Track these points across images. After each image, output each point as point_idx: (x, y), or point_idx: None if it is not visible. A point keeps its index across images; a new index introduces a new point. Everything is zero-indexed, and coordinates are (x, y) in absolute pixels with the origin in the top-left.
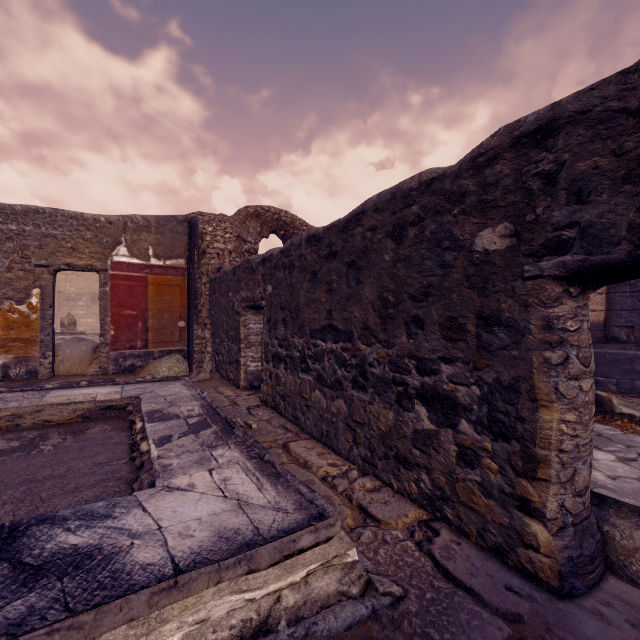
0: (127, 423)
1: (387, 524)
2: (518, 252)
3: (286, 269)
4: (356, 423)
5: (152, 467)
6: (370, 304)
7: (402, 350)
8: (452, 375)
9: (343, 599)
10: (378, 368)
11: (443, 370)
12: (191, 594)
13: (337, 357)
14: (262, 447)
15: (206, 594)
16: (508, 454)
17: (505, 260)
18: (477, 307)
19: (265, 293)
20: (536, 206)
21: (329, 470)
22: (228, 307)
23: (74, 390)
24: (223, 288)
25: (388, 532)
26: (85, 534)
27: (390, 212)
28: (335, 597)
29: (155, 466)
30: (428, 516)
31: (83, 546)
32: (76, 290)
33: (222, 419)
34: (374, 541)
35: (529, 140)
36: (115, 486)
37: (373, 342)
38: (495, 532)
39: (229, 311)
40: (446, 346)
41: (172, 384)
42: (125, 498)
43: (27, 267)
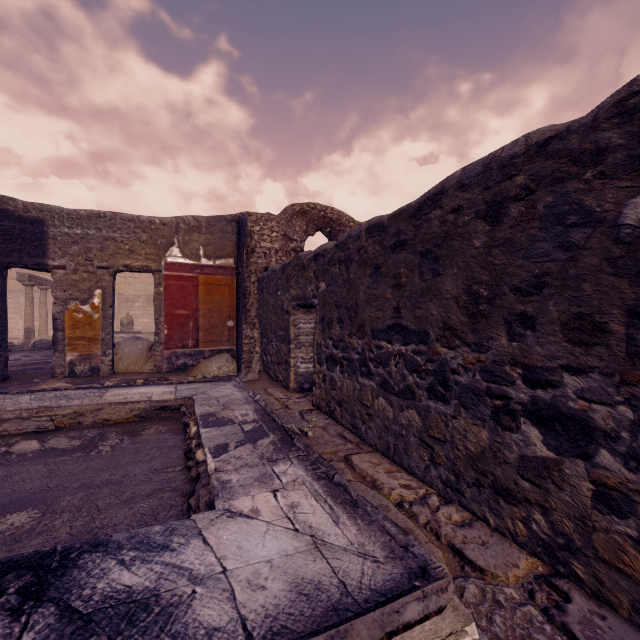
0: (181, 425)
1: (494, 576)
2: None
3: (342, 264)
4: (434, 439)
5: (209, 482)
6: (453, 299)
7: (501, 355)
8: (583, 390)
9: None
10: (465, 376)
11: (567, 382)
12: None
13: (407, 361)
14: (329, 465)
15: None
16: None
17: None
18: (628, 300)
19: (317, 291)
20: None
21: (403, 493)
22: (277, 306)
23: (131, 389)
24: (271, 287)
25: (498, 589)
26: (140, 571)
27: (482, 187)
28: None
29: (213, 481)
30: (546, 569)
31: (138, 590)
32: (134, 292)
33: (279, 427)
34: (483, 601)
35: None
36: (171, 498)
37: (457, 345)
38: None
39: (278, 310)
40: (572, 351)
41: (223, 385)
42: (183, 523)
43: (90, 269)
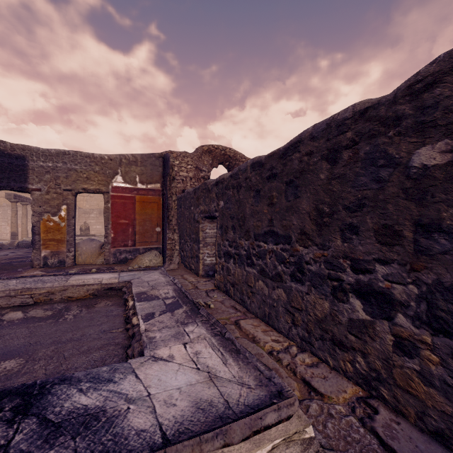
0: (122, 300)
1: (329, 398)
2: None
3: (235, 189)
4: (294, 309)
5: (141, 338)
6: (307, 214)
7: (337, 252)
8: (387, 274)
9: None
10: (314, 266)
11: (378, 270)
12: None
13: (277, 256)
14: (223, 326)
15: None
16: (451, 349)
17: (446, 173)
18: (414, 216)
19: (218, 207)
20: None
21: (273, 345)
22: (190, 217)
23: (87, 275)
24: (187, 204)
25: (332, 406)
26: (93, 396)
27: (325, 139)
28: None
29: (143, 338)
30: (364, 393)
31: (91, 407)
32: (90, 206)
33: (190, 301)
34: (321, 414)
35: None
36: (115, 350)
37: (309, 245)
38: (436, 418)
39: (191, 220)
40: (381, 249)
41: (152, 272)
42: (122, 365)
43: (58, 191)
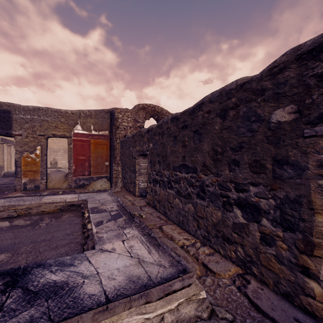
0: (81, 213)
1: (219, 275)
2: (300, 122)
3: (160, 135)
4: (199, 217)
5: (93, 238)
6: (207, 153)
7: (226, 178)
8: (257, 193)
9: (198, 320)
10: (211, 188)
11: (251, 190)
12: (115, 314)
13: (188, 181)
14: (149, 229)
15: (123, 314)
16: (294, 240)
17: (291, 127)
18: (273, 154)
19: (149, 147)
20: (312, 94)
21: (184, 242)
22: (130, 155)
23: (56, 196)
24: (127, 145)
25: (220, 280)
26: (60, 274)
27: (218, 102)
28: (194, 319)
29: (95, 237)
30: (242, 271)
31: (58, 281)
32: (57, 147)
33: (128, 213)
34: (213, 285)
35: (307, 55)
36: (75, 246)
37: (209, 173)
38: (285, 284)
39: (130, 157)
40: (253, 176)
41: (102, 193)
42: (80, 255)
43: (34, 136)
